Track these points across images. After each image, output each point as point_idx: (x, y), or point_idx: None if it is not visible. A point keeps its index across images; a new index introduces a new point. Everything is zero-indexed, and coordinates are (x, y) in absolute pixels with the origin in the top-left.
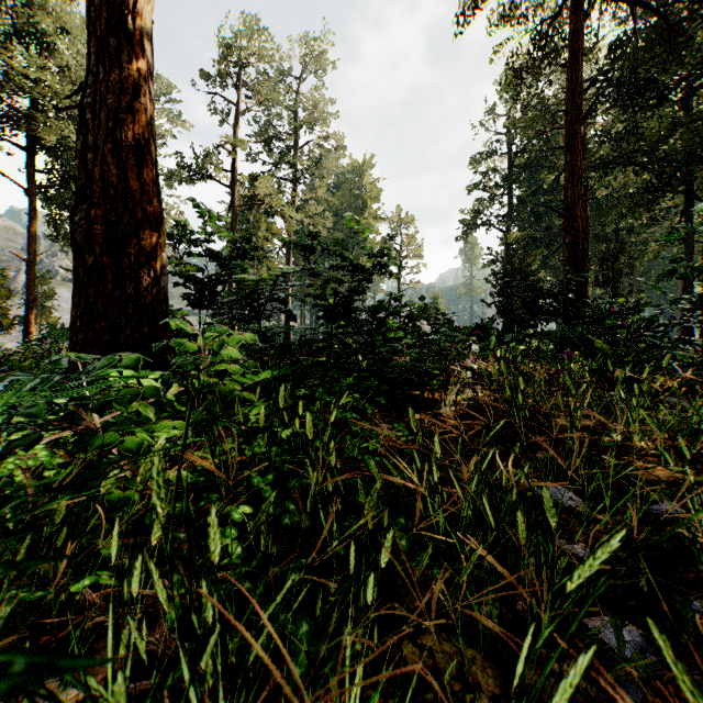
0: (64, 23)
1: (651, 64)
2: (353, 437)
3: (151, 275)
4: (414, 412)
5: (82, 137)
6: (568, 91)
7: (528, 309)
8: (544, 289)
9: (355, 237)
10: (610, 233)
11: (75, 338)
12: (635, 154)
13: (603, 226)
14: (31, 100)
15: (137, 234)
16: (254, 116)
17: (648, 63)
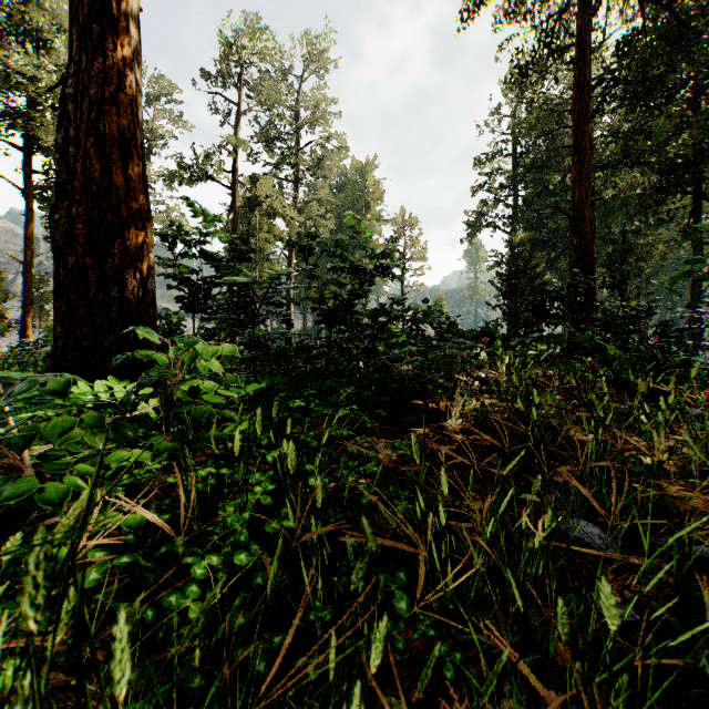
0: (61, 21)
1: (660, 62)
2: (349, 456)
3: (136, 277)
4: (417, 425)
5: (63, 130)
6: (575, 89)
7: (536, 312)
8: (552, 292)
9: (355, 237)
10: (616, 235)
11: (55, 345)
12: (642, 154)
13: (609, 228)
14: (27, 99)
15: (122, 233)
16: (255, 117)
17: (656, 61)
